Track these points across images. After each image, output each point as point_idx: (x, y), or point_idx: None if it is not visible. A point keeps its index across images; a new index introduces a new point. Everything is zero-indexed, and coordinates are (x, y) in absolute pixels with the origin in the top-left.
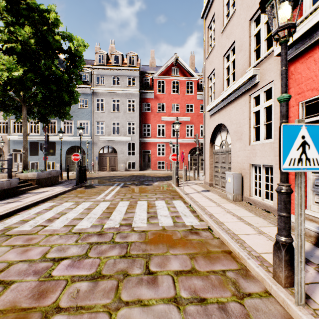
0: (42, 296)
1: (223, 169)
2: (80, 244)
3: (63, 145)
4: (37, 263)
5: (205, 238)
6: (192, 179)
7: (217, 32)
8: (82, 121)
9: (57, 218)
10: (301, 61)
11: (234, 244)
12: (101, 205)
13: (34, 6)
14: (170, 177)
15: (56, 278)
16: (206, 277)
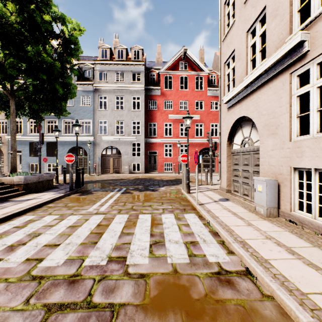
0: None
1: (245, 172)
2: (31, 309)
3: (64, 146)
4: None
5: (247, 296)
6: (203, 183)
7: (237, 4)
8: (84, 120)
9: (24, 243)
10: None
11: None
12: (91, 220)
13: None
14: (179, 180)
15: None
16: None
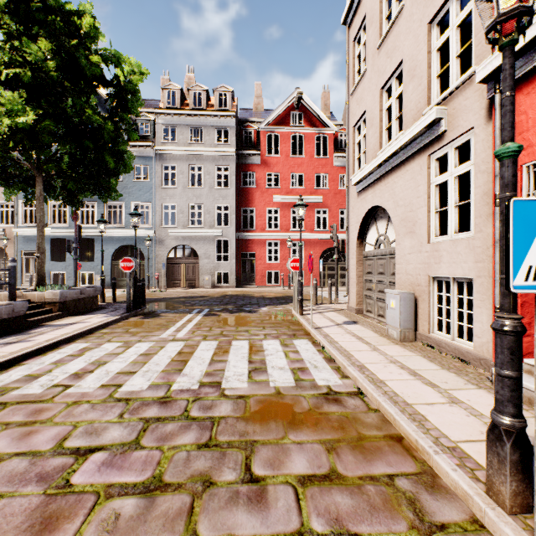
0: (48, 527)
1: (380, 284)
2: (128, 421)
3: (106, 244)
4: (45, 458)
5: (352, 409)
6: (326, 301)
7: (369, 47)
8: (140, 204)
9: (90, 371)
10: (527, 90)
11: (407, 423)
12: (168, 347)
13: (56, 5)
14: (289, 298)
15: (77, 489)
16: (357, 489)
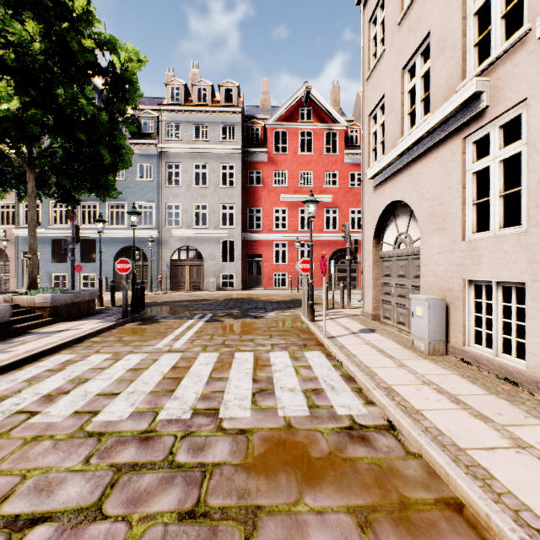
0: None
1: (400, 288)
2: (94, 469)
3: (109, 246)
4: None
5: (385, 454)
6: (337, 305)
7: (388, 24)
8: (143, 204)
9: (66, 391)
10: None
11: (468, 484)
12: (162, 360)
13: None
14: (297, 301)
15: None
16: None
